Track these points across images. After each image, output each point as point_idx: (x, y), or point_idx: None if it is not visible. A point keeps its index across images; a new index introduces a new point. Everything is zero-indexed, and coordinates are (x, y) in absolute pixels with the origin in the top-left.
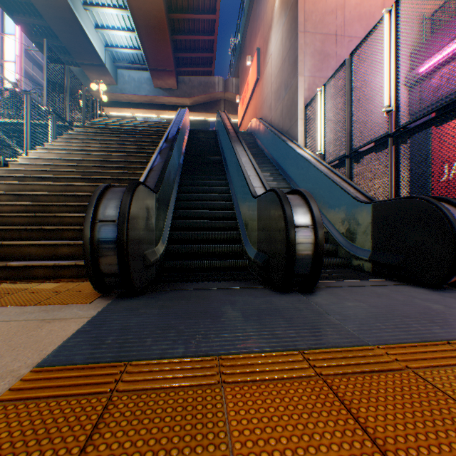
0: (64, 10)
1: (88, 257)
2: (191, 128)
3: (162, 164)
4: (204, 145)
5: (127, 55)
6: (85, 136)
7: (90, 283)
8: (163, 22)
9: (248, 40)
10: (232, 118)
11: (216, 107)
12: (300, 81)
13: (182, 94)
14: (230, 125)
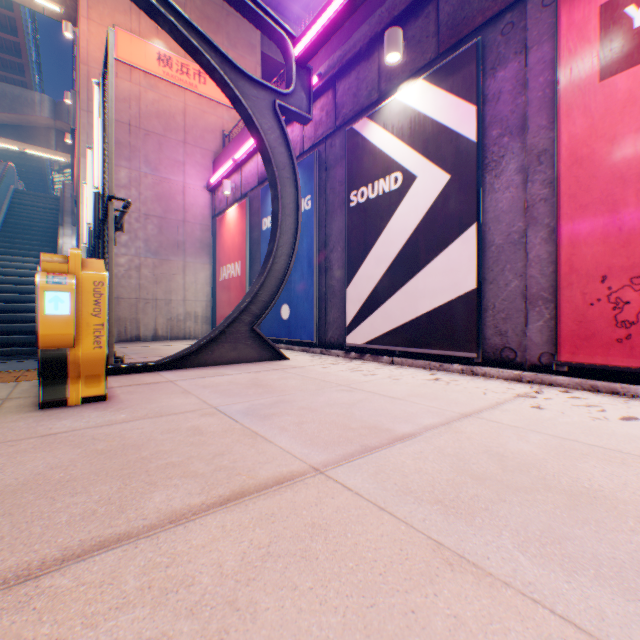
0: None
1: None
2: (5, 154)
3: None
4: None
5: None
6: None
7: None
8: None
9: None
10: None
11: (43, 138)
12: (84, 163)
13: None
14: None
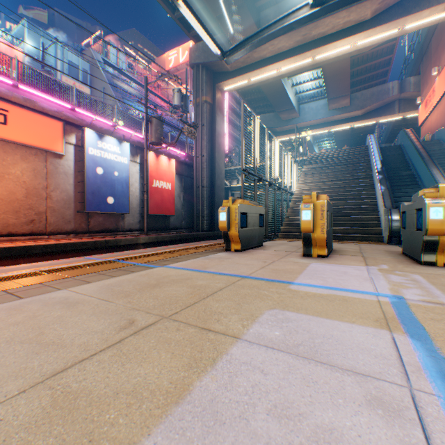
0: (278, 88)
1: (389, 231)
2: (354, 129)
3: (385, 191)
4: (391, 162)
5: (309, 94)
6: (312, 171)
7: (372, 242)
8: (346, 68)
9: (432, 48)
10: (407, 114)
11: (389, 109)
12: None
13: (354, 108)
14: (420, 146)
